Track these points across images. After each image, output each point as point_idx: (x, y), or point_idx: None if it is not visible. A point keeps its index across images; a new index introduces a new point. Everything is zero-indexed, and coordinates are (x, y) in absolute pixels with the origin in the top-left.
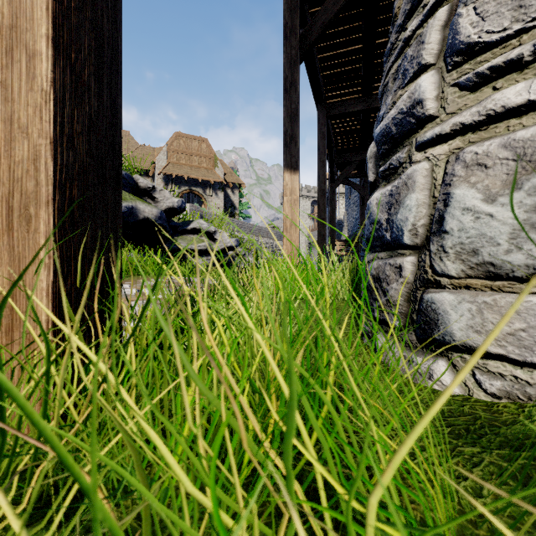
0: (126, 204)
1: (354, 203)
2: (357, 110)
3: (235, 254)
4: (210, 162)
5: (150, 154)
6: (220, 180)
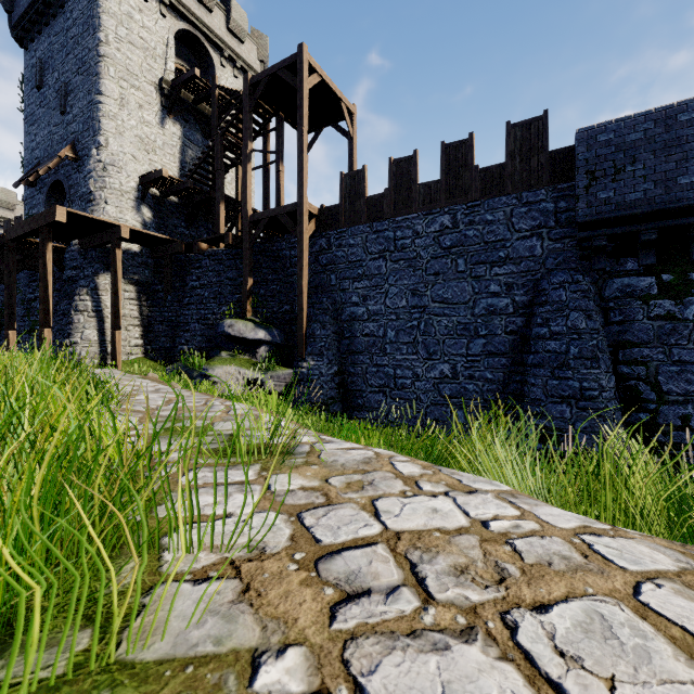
0: None
1: None
2: None
3: None
4: None
5: None
6: None
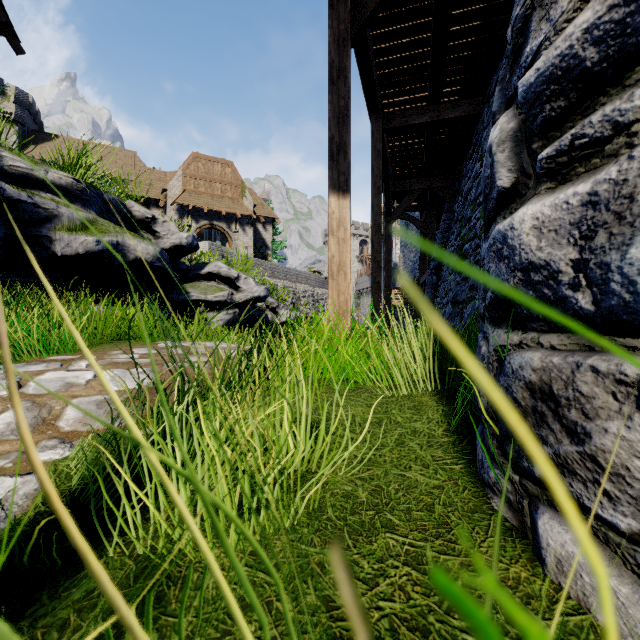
0: (108, 239)
1: (412, 242)
2: (421, 123)
3: (266, 305)
4: (236, 191)
5: (161, 180)
6: (249, 213)
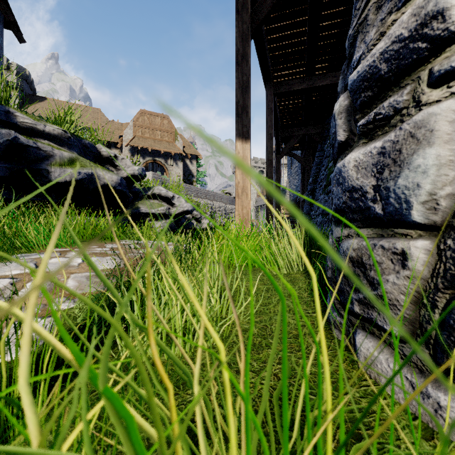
0: (86, 171)
1: (295, 172)
2: (301, 89)
3: (192, 217)
4: (171, 136)
5: (118, 129)
6: (180, 152)
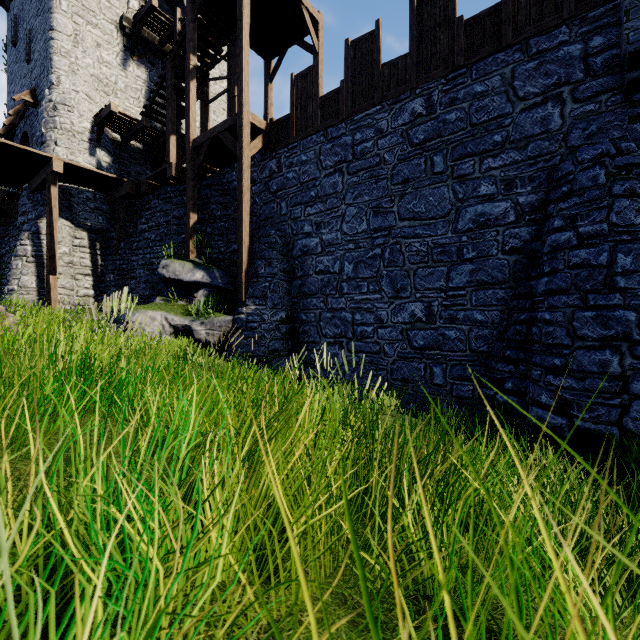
0: None
1: None
2: None
3: None
4: None
5: None
6: None
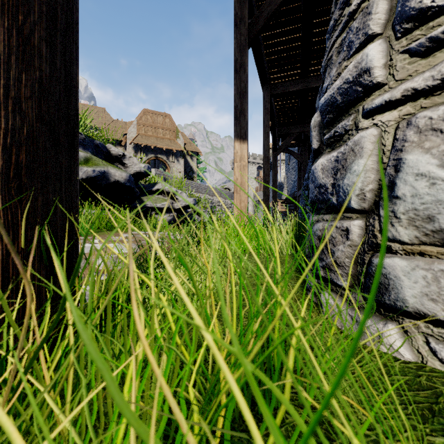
0: (99, 169)
1: (293, 168)
2: (296, 90)
3: (193, 211)
4: (173, 134)
5: (122, 127)
6: (181, 149)
